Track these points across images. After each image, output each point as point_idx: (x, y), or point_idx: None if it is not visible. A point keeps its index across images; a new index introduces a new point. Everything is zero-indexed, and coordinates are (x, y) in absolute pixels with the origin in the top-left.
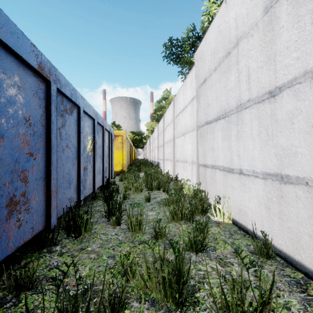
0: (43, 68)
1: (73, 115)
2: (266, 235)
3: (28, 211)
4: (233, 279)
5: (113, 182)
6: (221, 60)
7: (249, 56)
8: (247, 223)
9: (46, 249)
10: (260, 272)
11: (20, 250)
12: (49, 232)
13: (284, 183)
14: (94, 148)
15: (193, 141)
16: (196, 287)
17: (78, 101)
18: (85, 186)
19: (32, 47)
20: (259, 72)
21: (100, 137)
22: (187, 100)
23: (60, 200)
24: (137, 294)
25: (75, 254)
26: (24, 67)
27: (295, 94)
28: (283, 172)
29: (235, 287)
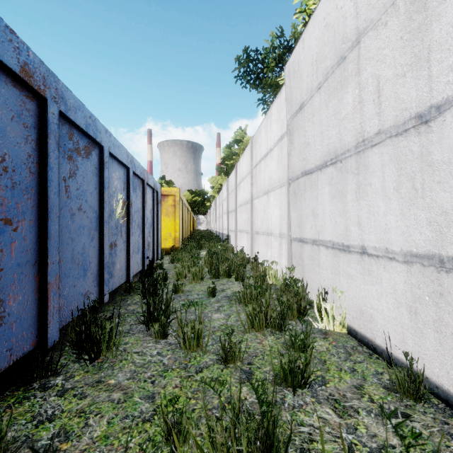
0: (32, 74)
1: (90, 158)
2: (414, 361)
3: (0, 321)
4: None
5: (159, 265)
6: (329, 71)
7: (379, 60)
8: (374, 335)
9: (38, 383)
10: None
11: None
12: (43, 353)
13: (446, 270)
14: (128, 213)
15: (283, 203)
16: None
17: (99, 137)
18: (113, 273)
19: (8, 33)
20: (399, 83)
21: (139, 196)
22: (272, 139)
23: (67, 298)
24: None
25: (87, 392)
26: None
27: None
28: (445, 252)
29: None
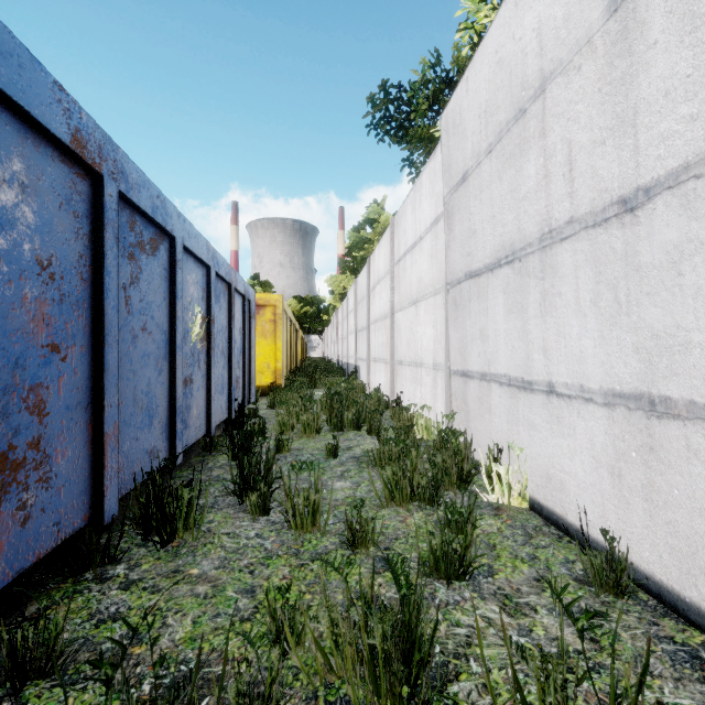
0: (85, 144)
1: (158, 256)
2: (615, 541)
3: (46, 484)
4: (544, 654)
5: (253, 411)
6: (503, 128)
7: (571, 118)
8: (565, 510)
9: (92, 573)
10: (613, 640)
11: (23, 579)
12: (99, 532)
13: (657, 416)
14: (209, 333)
15: (438, 318)
16: (451, 669)
17: (169, 225)
18: (188, 422)
19: (57, 91)
20: (597, 153)
21: (224, 308)
22: (422, 223)
23: (128, 456)
24: (307, 688)
25: (161, 585)
26: (37, 138)
27: (685, 203)
28: (656, 390)
29: (549, 675)
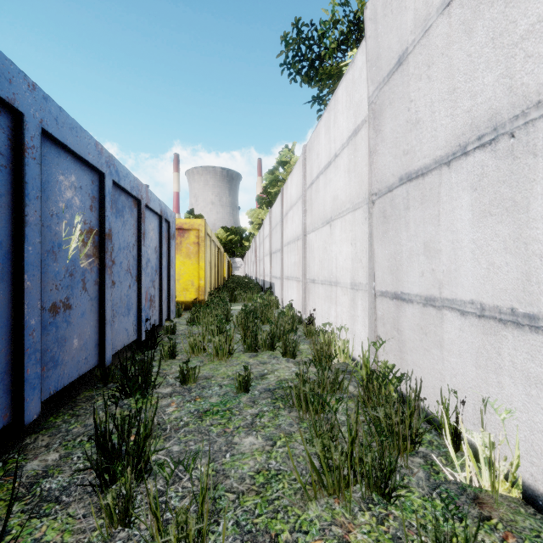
0: None
1: None
2: None
3: None
4: None
5: (170, 328)
6: None
7: None
8: None
9: None
10: None
11: None
12: None
13: None
14: (103, 250)
15: (357, 234)
16: None
17: (5, 90)
18: (62, 357)
19: None
20: None
21: (131, 224)
22: (337, 139)
23: None
24: None
25: None
26: None
27: None
28: None
29: None
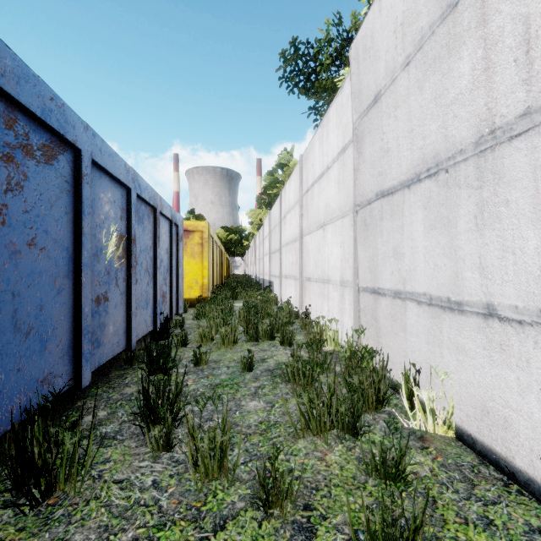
0: None
1: (56, 166)
2: None
3: None
4: None
5: (179, 322)
6: (425, 34)
7: None
8: (511, 452)
9: None
10: None
11: None
12: None
13: None
14: (129, 252)
15: (345, 238)
16: None
17: (71, 135)
18: (102, 340)
19: None
20: None
21: (149, 229)
22: (329, 154)
23: (2, 392)
24: None
25: None
26: None
27: None
28: None
29: None
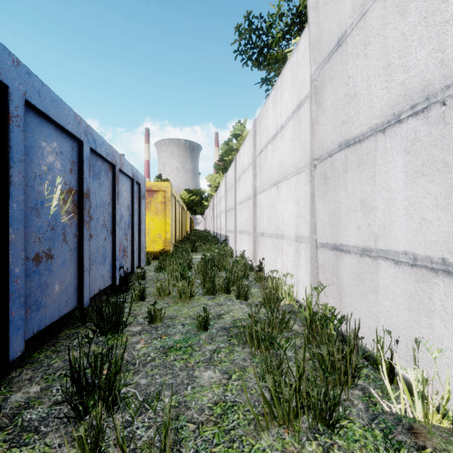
0: None
1: None
2: None
3: None
4: None
5: (141, 274)
6: None
7: None
8: None
9: None
10: None
11: None
12: None
13: None
14: (81, 207)
15: (301, 194)
16: None
17: None
18: (44, 301)
19: None
20: None
21: (107, 185)
22: (283, 113)
23: None
24: None
25: None
26: None
27: None
28: None
29: None
